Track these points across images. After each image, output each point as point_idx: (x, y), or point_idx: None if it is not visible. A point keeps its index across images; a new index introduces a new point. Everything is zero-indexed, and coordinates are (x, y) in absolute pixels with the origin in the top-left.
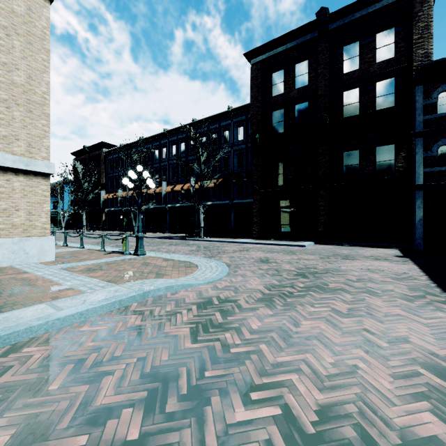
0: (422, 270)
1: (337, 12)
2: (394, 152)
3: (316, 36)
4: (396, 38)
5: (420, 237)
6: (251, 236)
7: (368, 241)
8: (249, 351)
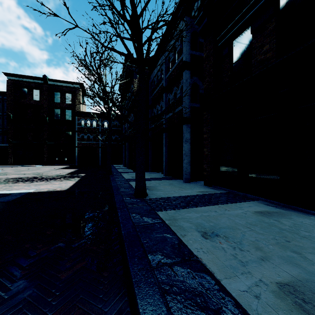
0: (62, 168)
1: (51, 79)
2: (71, 134)
3: (43, 83)
4: (72, 98)
5: (77, 162)
6: (6, 165)
7: (63, 163)
8: (11, 173)
